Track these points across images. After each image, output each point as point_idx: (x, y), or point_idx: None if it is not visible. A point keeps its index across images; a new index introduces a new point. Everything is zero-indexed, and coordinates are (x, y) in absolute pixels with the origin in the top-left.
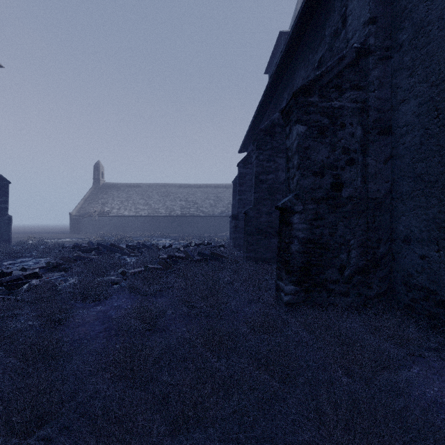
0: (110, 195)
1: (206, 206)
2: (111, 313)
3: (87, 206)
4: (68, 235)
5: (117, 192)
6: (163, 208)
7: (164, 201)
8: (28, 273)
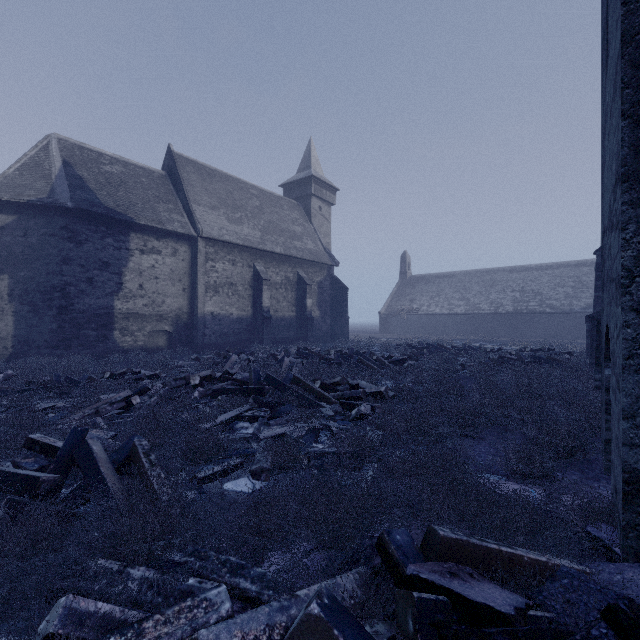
0: (418, 289)
1: (558, 297)
2: (463, 383)
3: (395, 304)
4: (379, 335)
5: (426, 285)
6: (485, 303)
7: (487, 293)
8: (401, 358)
